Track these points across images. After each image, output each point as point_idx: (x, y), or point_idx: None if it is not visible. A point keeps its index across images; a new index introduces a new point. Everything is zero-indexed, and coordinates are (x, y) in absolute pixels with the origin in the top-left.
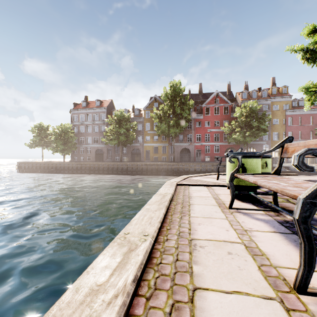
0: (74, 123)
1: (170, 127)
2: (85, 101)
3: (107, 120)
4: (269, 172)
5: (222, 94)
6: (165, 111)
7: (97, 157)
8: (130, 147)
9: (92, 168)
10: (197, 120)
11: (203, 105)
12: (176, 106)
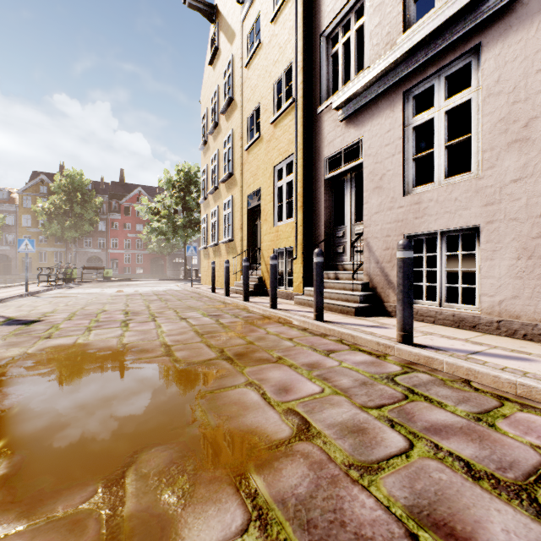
0: None
1: (66, 229)
2: None
3: None
4: (110, 276)
5: (146, 193)
6: (58, 206)
7: None
8: None
9: None
10: (114, 220)
11: (121, 203)
12: (74, 204)
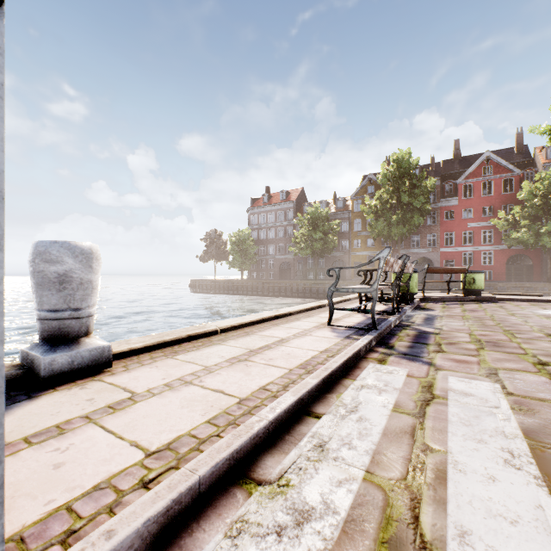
0: (252, 226)
1: (391, 225)
2: (266, 194)
3: (297, 221)
4: (477, 289)
5: (498, 157)
6: (384, 200)
7: (283, 274)
8: (329, 258)
9: (277, 289)
10: (447, 208)
11: (458, 181)
12: (401, 193)
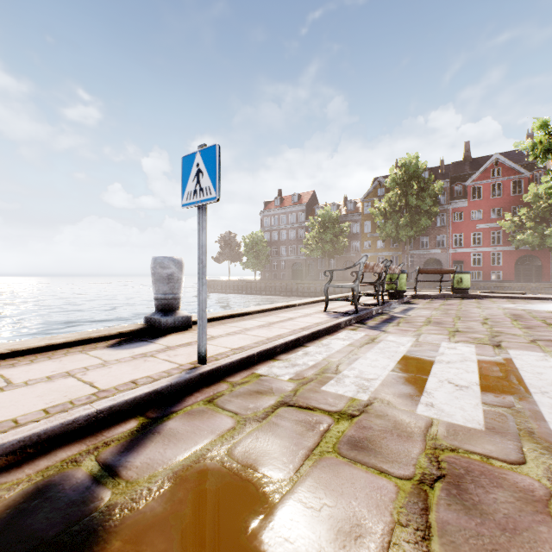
0: (265, 228)
1: (399, 227)
2: (278, 197)
3: (308, 224)
4: (464, 288)
5: (507, 160)
6: (392, 203)
7: (294, 274)
8: (339, 259)
9: (288, 289)
10: (456, 209)
11: (467, 184)
12: (409, 196)
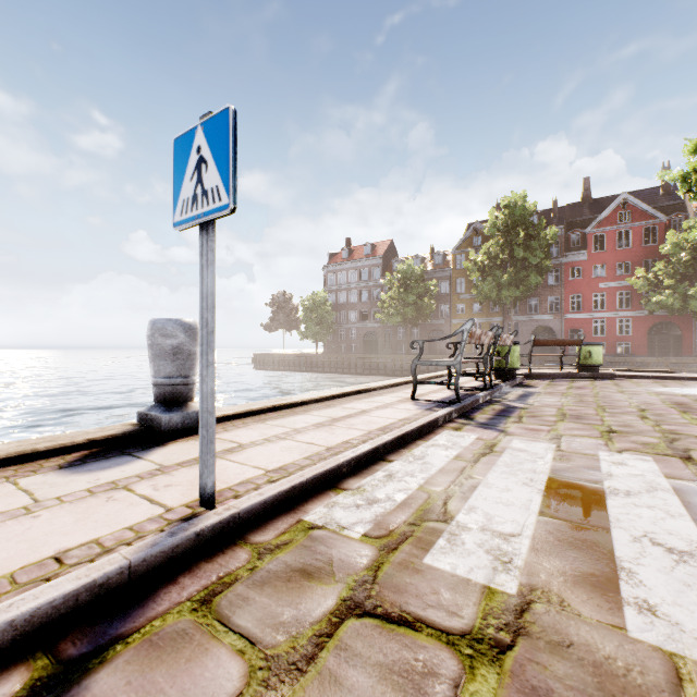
0: (329, 287)
1: (502, 286)
2: (347, 248)
3: (385, 281)
4: (594, 364)
5: (638, 200)
6: (492, 255)
7: (367, 346)
8: (424, 326)
9: (359, 365)
10: (573, 264)
11: (587, 231)
12: (514, 246)
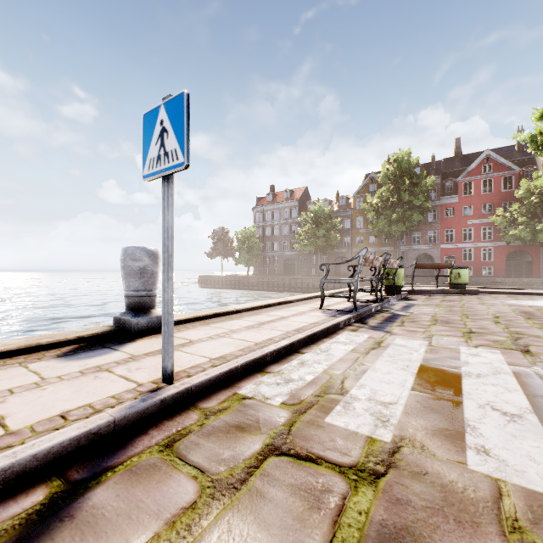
0: (257, 224)
1: (392, 223)
2: (271, 193)
3: (301, 219)
4: (462, 283)
5: (498, 156)
6: (384, 199)
7: (287, 270)
8: (332, 254)
9: (281, 284)
10: (447, 205)
11: (458, 179)
12: (401, 191)
